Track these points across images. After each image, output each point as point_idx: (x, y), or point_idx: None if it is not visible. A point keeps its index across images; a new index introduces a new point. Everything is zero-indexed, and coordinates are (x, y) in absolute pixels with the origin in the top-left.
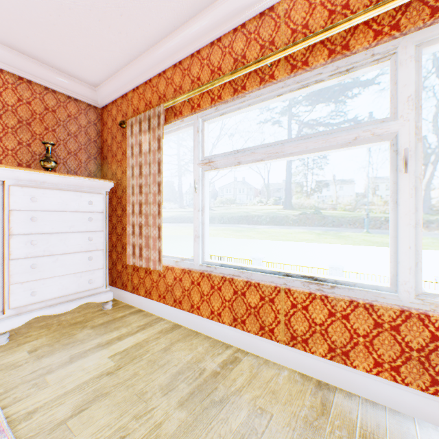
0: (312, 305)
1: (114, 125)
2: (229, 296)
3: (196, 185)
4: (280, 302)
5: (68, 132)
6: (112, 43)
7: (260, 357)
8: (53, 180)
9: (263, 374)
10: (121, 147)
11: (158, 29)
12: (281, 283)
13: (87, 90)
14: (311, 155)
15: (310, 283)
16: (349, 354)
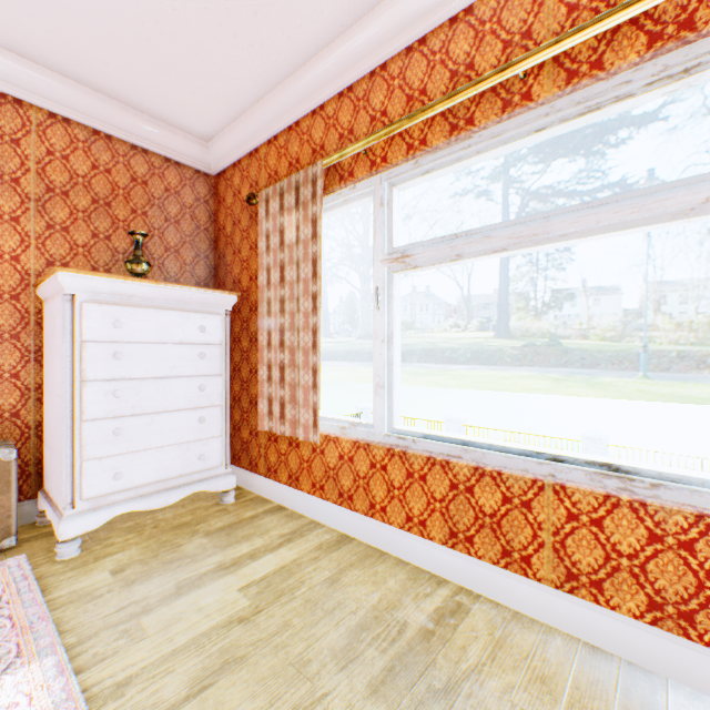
0: (612, 518)
1: (236, 203)
2: (441, 492)
3: (378, 297)
4: (544, 508)
5: (165, 216)
6: (238, 64)
7: (503, 606)
8: (146, 292)
9: (515, 641)
10: (247, 238)
11: (315, 33)
12: (544, 474)
13: (194, 147)
14: (603, 237)
15: (605, 476)
16: (695, 619)
